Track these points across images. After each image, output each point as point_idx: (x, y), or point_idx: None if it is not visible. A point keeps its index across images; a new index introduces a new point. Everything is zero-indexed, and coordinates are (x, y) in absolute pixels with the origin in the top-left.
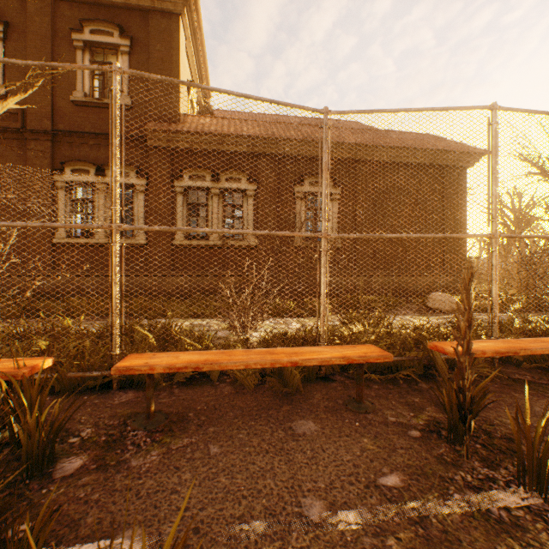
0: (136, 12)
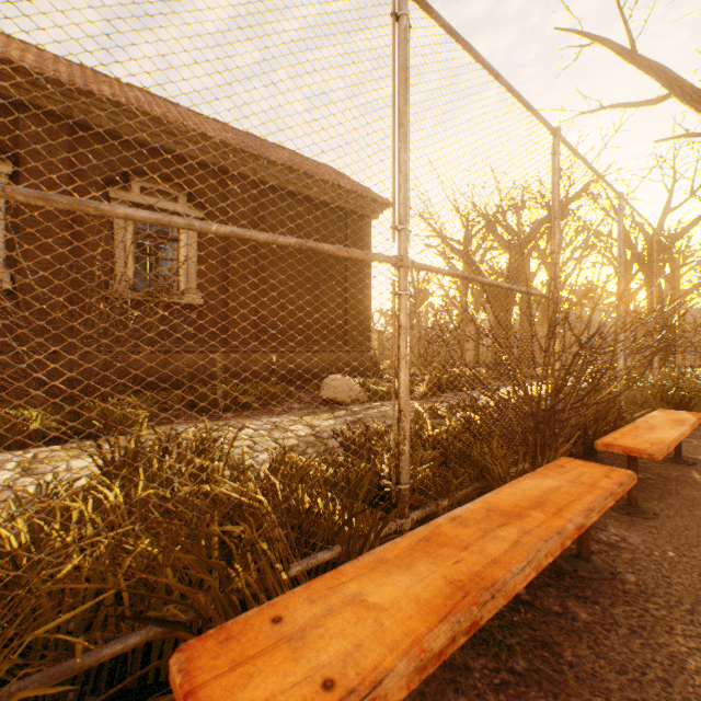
0: None
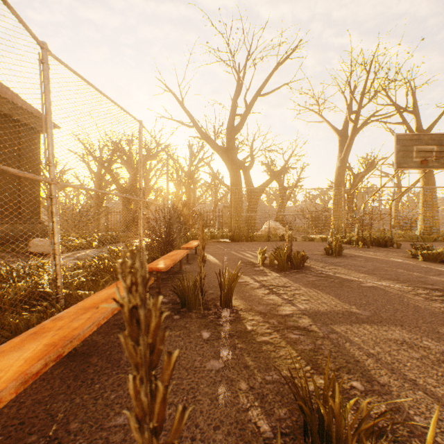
0: None
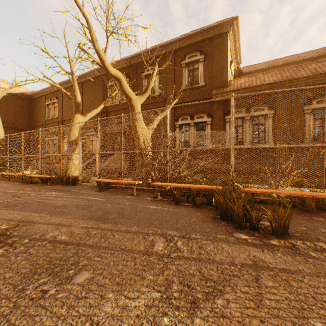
0: (206, 40)
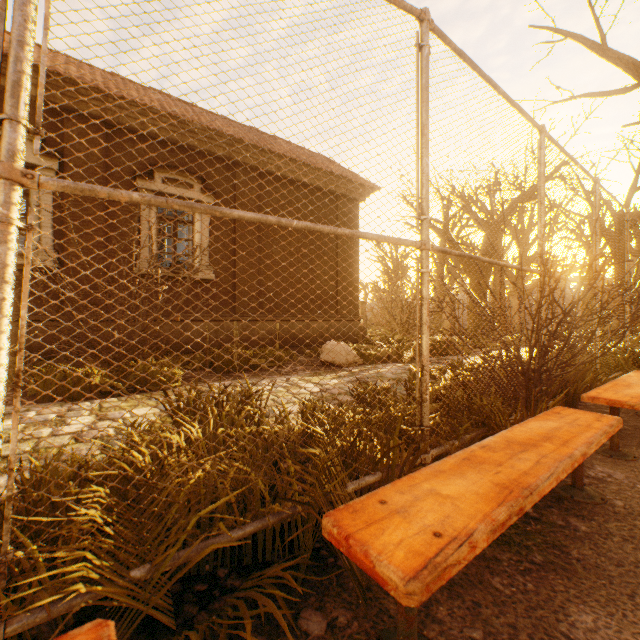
0: None
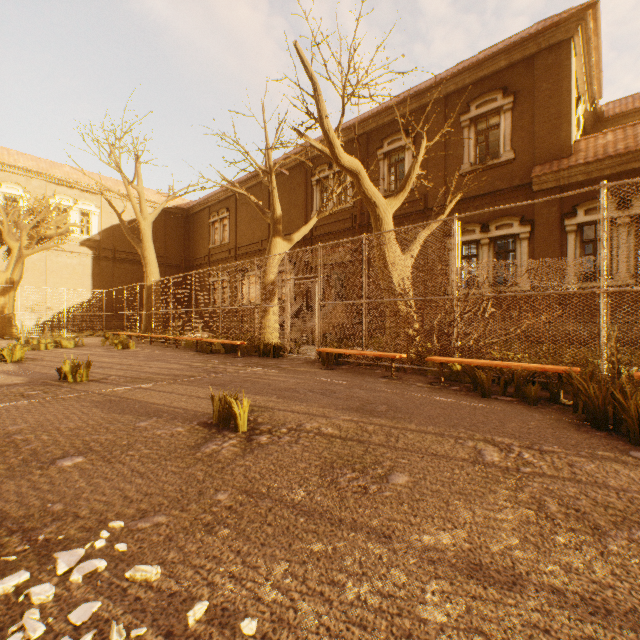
0: (518, 64)
